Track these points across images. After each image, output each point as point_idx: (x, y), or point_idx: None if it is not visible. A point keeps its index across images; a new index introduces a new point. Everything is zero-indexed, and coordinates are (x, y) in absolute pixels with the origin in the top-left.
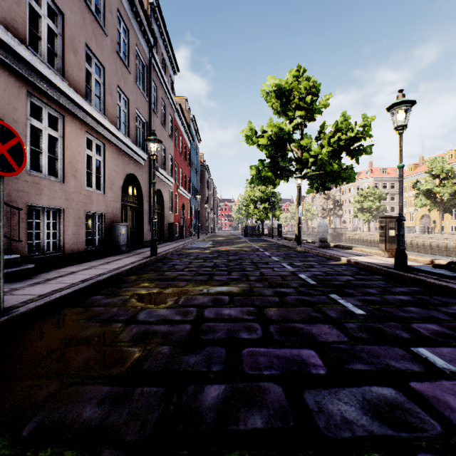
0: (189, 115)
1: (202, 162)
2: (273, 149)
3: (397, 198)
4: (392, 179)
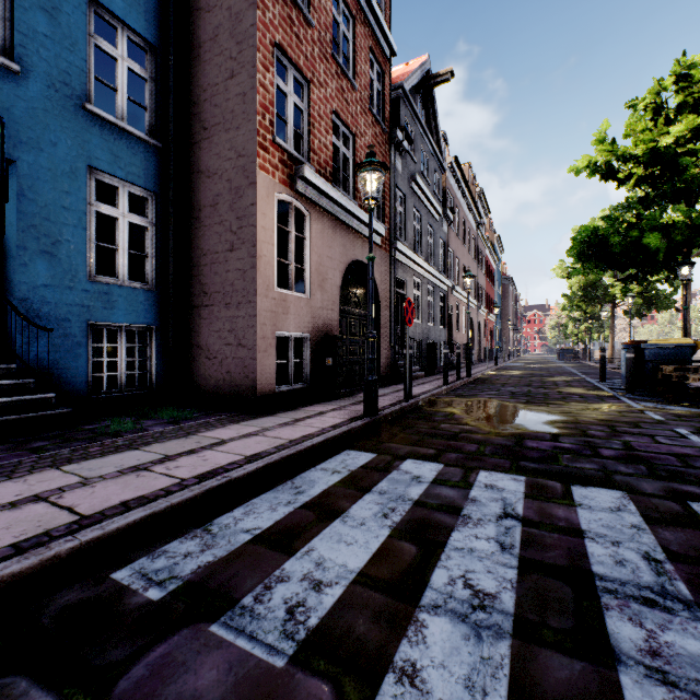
0: (494, 235)
1: (505, 274)
2: (581, 286)
3: None
4: None
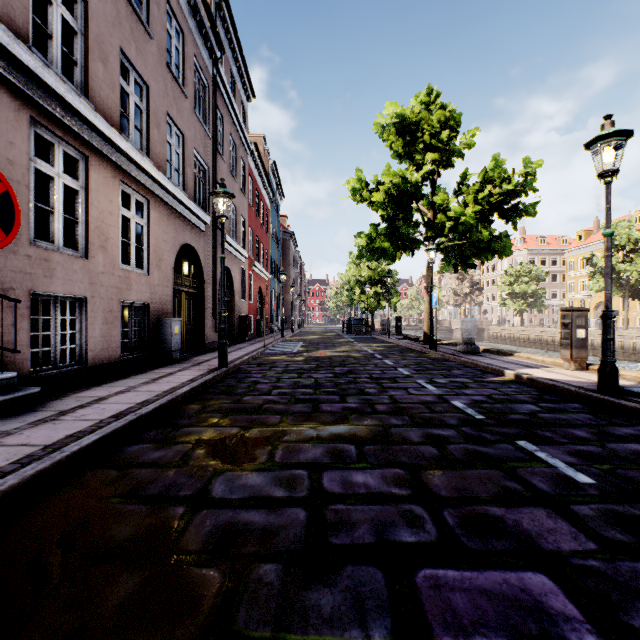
0: (268, 161)
1: (286, 228)
2: (392, 209)
3: (561, 278)
4: (553, 251)
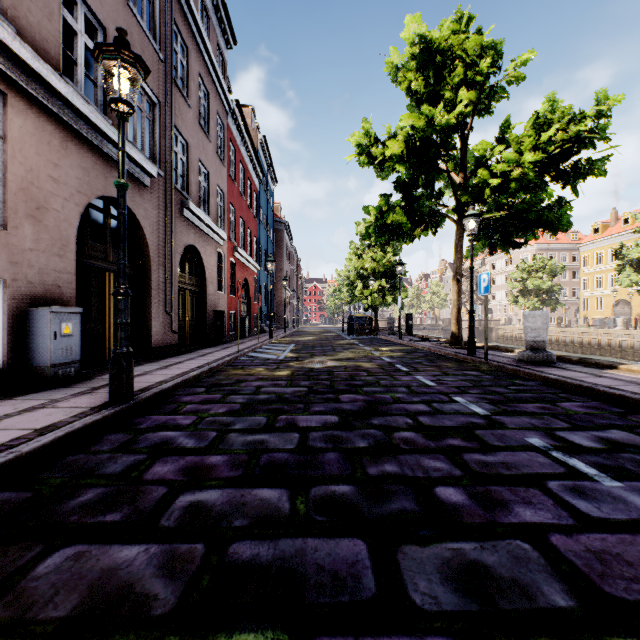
0: (257, 135)
1: (279, 217)
2: (414, 166)
3: (571, 275)
4: (563, 247)
